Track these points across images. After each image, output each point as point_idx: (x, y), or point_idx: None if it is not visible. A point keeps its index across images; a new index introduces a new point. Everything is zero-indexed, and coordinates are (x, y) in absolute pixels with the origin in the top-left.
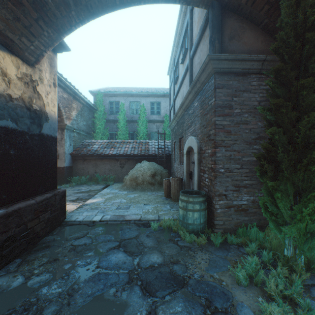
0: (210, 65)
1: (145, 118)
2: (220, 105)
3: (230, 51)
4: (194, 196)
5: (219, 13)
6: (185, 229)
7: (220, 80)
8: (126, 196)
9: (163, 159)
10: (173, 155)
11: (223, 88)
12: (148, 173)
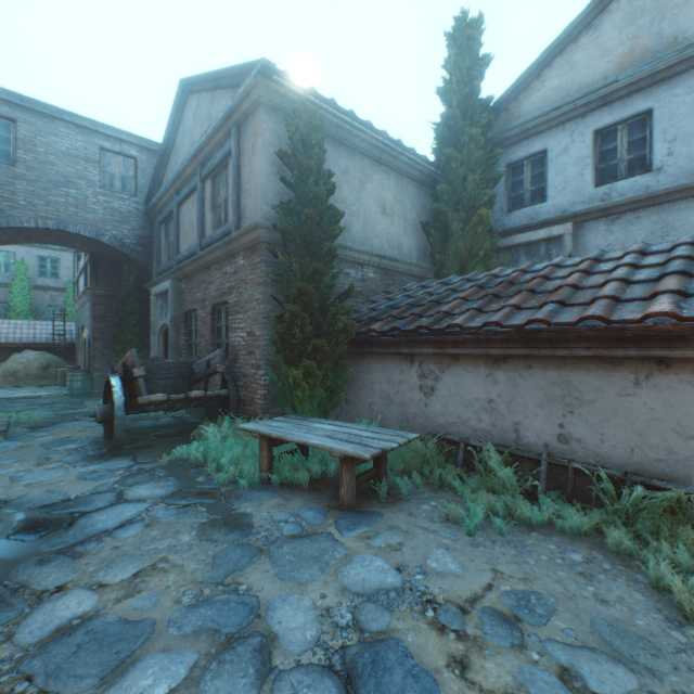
0: (90, 291)
1: (28, 281)
2: (98, 315)
3: (106, 283)
4: (79, 371)
5: (97, 261)
6: (72, 394)
7: (98, 300)
8: (4, 390)
9: (62, 349)
10: (78, 344)
11: (100, 305)
12: (37, 366)
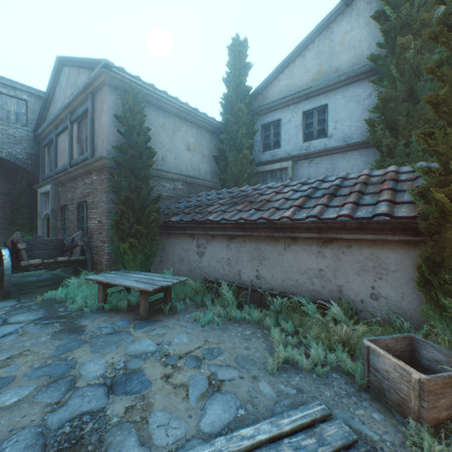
0: None
1: None
2: None
3: (4, 184)
4: None
5: None
6: None
7: None
8: None
9: None
10: None
11: None
12: None
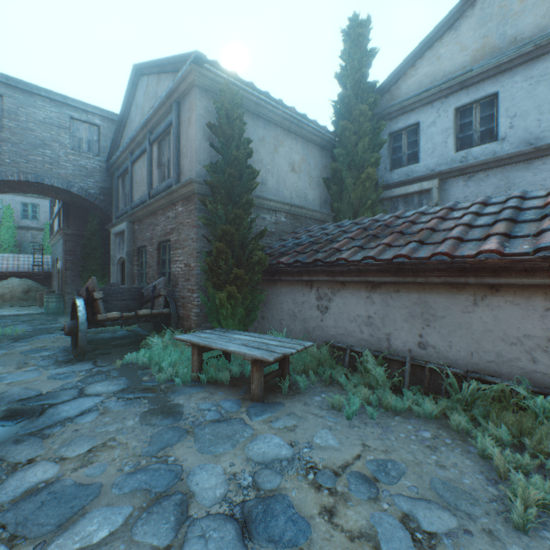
0: (62, 231)
1: (13, 222)
2: (69, 250)
3: (75, 225)
4: (54, 294)
5: (68, 207)
6: (48, 312)
7: (69, 238)
8: None
9: (41, 277)
10: (54, 272)
11: (71, 242)
12: (20, 290)
